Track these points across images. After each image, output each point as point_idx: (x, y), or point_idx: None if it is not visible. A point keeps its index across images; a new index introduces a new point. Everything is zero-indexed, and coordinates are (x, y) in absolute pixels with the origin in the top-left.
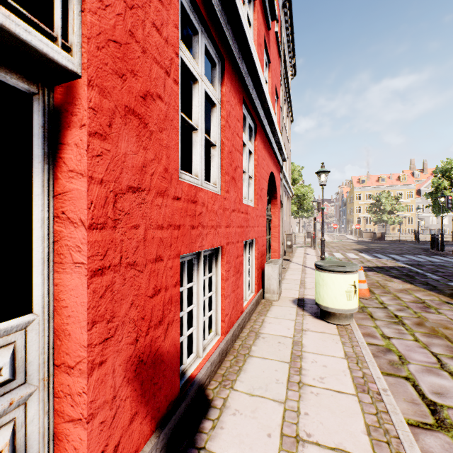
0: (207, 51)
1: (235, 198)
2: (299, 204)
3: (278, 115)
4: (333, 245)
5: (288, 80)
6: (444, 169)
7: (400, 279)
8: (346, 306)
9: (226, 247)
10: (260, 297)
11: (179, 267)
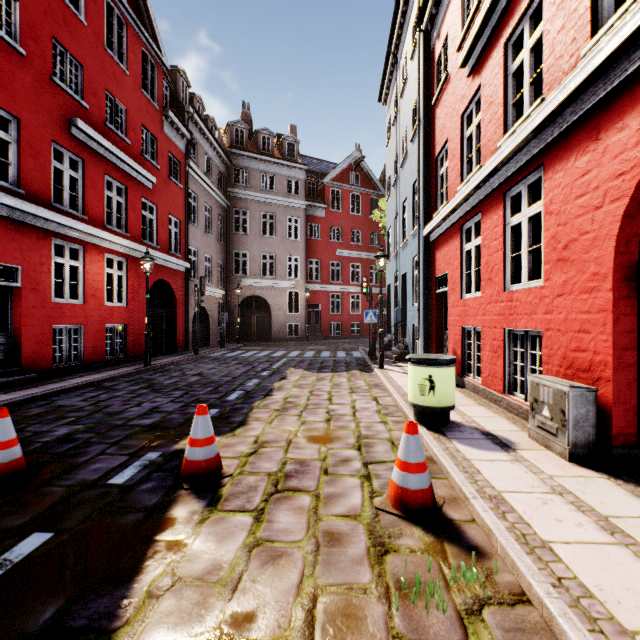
0: (478, 221)
1: (491, 293)
2: None
3: None
4: None
5: None
6: None
7: None
8: None
9: (482, 329)
10: None
11: (460, 330)
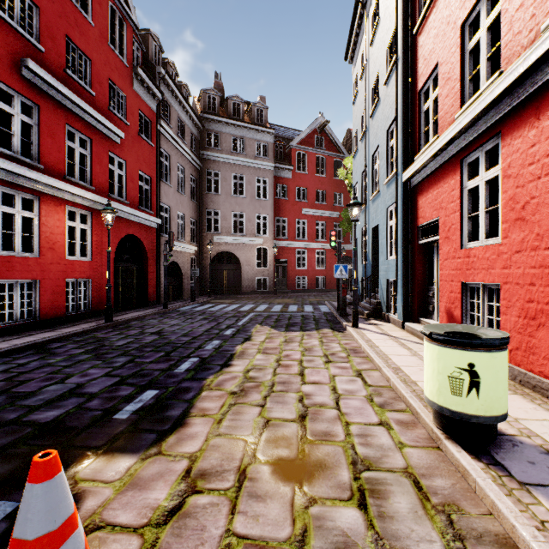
0: (491, 148)
1: (523, 238)
2: None
3: None
4: None
5: None
6: None
7: None
8: None
9: (503, 286)
10: None
11: (460, 287)
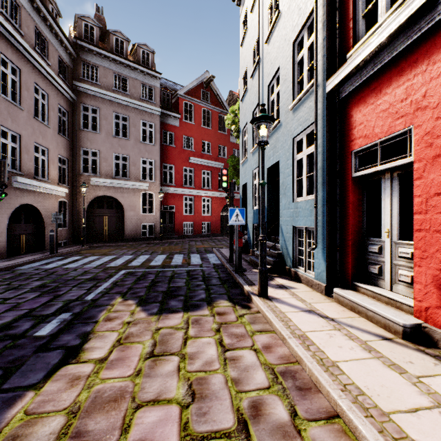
0: None
1: None
2: None
3: None
4: None
5: None
6: None
7: None
8: None
9: None
10: None
11: None
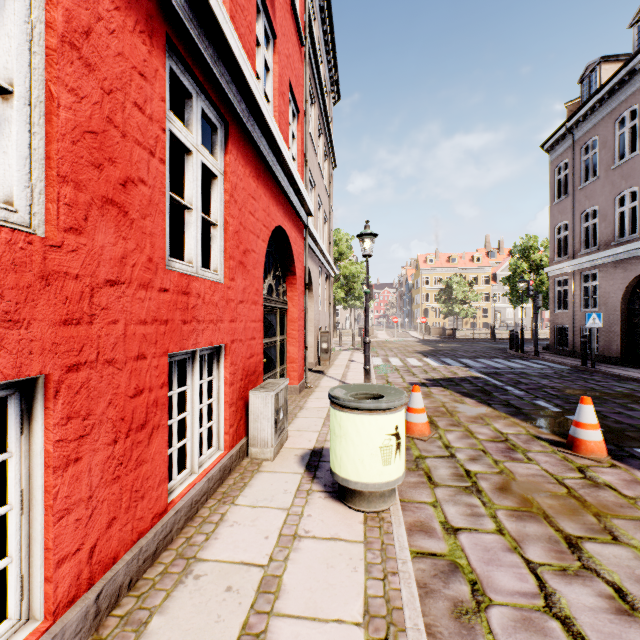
0: None
1: (124, 253)
2: (348, 288)
3: (299, 139)
4: (391, 346)
5: (324, 98)
6: (523, 248)
7: (475, 398)
8: (381, 476)
9: (68, 376)
10: (237, 457)
11: None
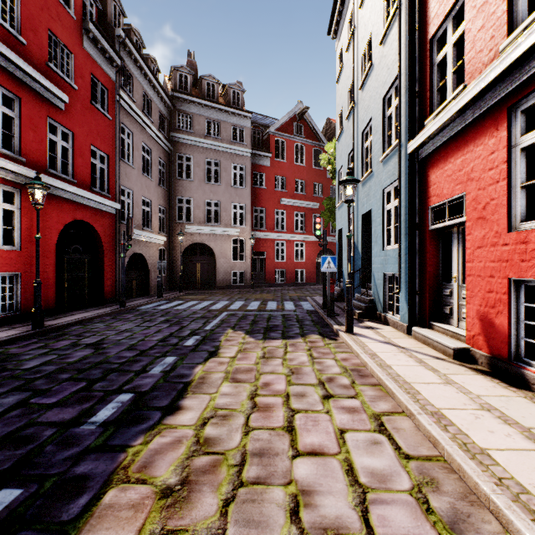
0: None
1: None
2: None
3: None
4: None
5: None
6: None
7: None
8: None
9: None
10: None
11: (507, 285)
